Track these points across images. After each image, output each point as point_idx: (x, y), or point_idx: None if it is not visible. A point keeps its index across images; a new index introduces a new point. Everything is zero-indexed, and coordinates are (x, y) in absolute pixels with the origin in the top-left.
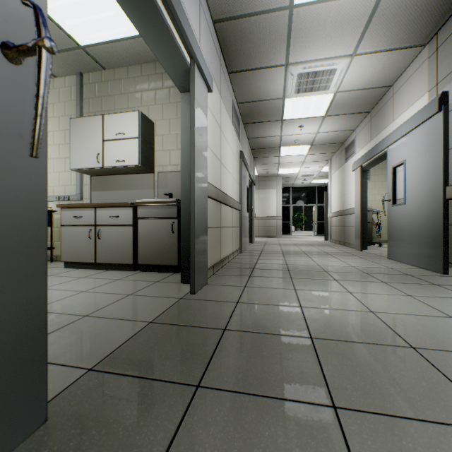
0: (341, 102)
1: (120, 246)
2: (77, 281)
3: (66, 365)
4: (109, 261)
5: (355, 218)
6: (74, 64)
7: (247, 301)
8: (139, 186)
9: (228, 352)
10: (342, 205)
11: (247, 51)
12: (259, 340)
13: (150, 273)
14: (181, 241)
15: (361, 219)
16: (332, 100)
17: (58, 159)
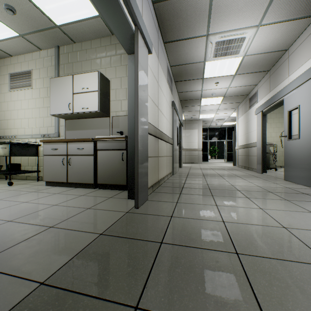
0: (247, 63)
1: (84, 170)
2: (52, 196)
3: (22, 277)
4: (77, 181)
5: (257, 150)
6: (53, 40)
7: (179, 215)
8: (99, 127)
9: (164, 267)
10: (247, 140)
11: (178, 25)
12: (191, 255)
13: (106, 190)
14: (128, 167)
15: (262, 150)
16: (241, 62)
17: (43, 108)
